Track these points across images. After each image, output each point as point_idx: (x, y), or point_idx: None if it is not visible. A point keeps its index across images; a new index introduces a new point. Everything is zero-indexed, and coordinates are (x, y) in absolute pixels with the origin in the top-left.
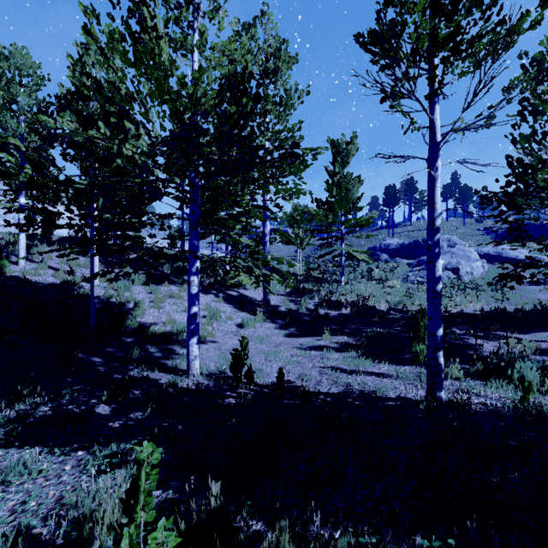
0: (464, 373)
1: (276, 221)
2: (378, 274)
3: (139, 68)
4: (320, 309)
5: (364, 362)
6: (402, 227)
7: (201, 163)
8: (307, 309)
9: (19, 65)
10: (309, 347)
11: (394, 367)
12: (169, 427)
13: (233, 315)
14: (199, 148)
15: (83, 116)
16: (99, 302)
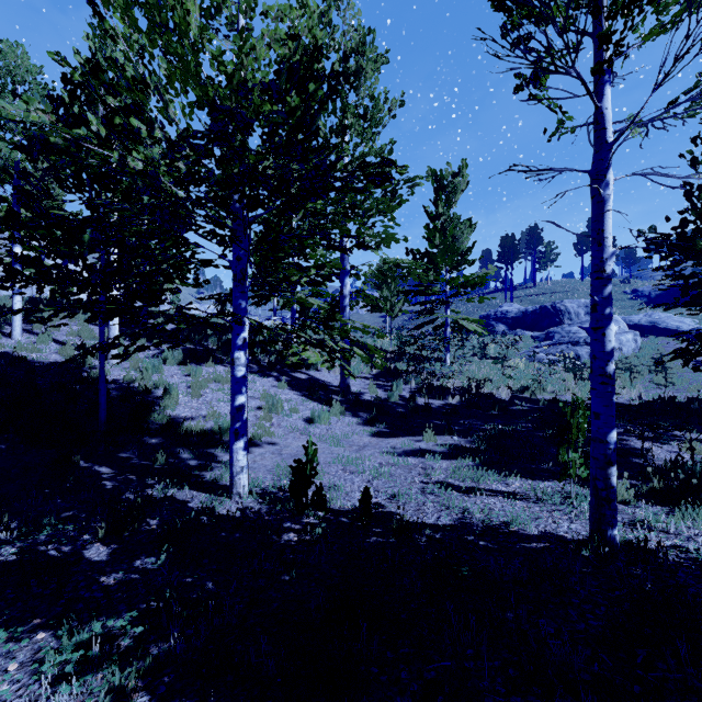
0: (634, 494)
1: (359, 278)
2: (494, 350)
3: (149, 32)
4: (419, 398)
5: (485, 475)
6: (522, 289)
7: (246, 181)
8: (401, 398)
9: (12, 69)
10: (405, 451)
11: (529, 483)
12: (193, 585)
13: (300, 406)
14: (241, 154)
15: (75, 116)
16: (116, 388)
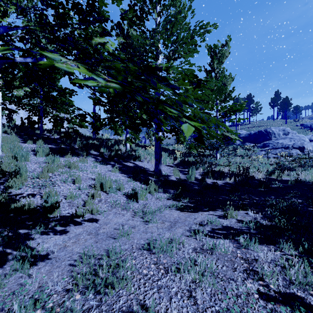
0: None
1: None
2: (238, 152)
3: None
4: (206, 178)
5: None
6: (243, 125)
7: None
8: (195, 178)
9: None
10: (213, 230)
11: None
12: None
13: (125, 185)
14: None
15: None
16: None
